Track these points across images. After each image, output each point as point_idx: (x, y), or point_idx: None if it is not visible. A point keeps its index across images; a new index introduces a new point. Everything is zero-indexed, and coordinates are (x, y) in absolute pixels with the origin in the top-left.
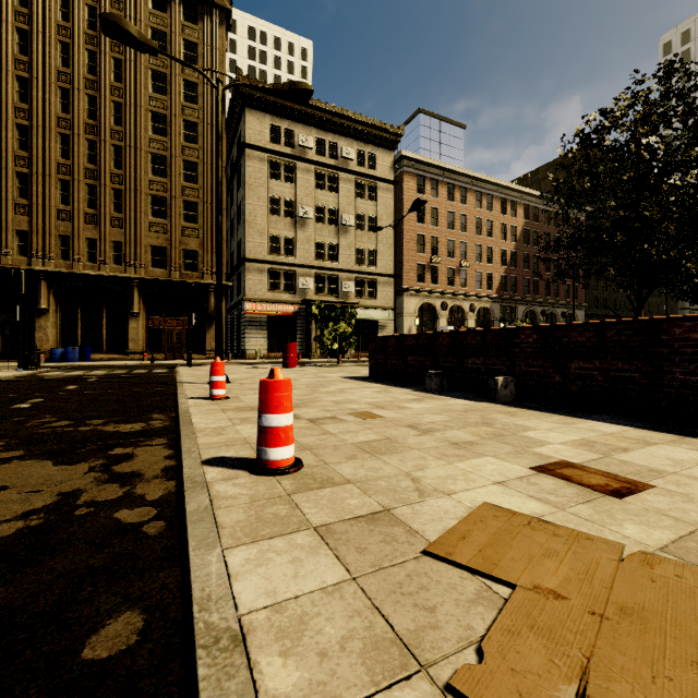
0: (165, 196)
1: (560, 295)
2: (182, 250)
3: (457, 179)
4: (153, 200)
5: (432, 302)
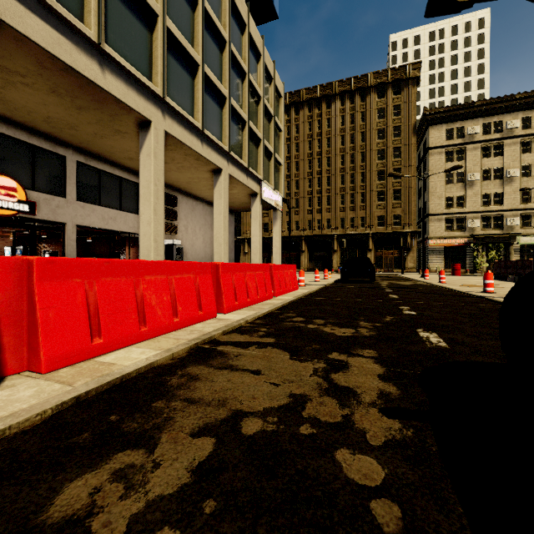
0: (383, 190)
1: None
2: (392, 215)
3: None
4: (378, 193)
5: None
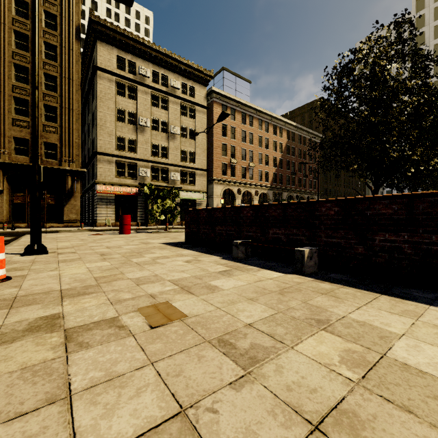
0: (27, 99)
1: (306, 186)
2: (43, 142)
3: (247, 110)
4: (16, 100)
5: (231, 188)
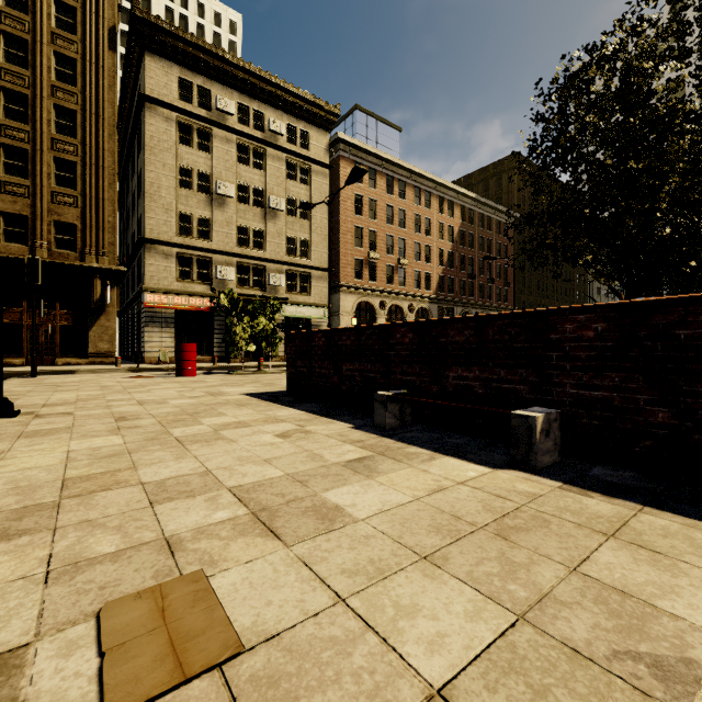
0: (25, 148)
1: (492, 297)
2: (53, 221)
3: (396, 171)
4: (6, 150)
5: (370, 301)
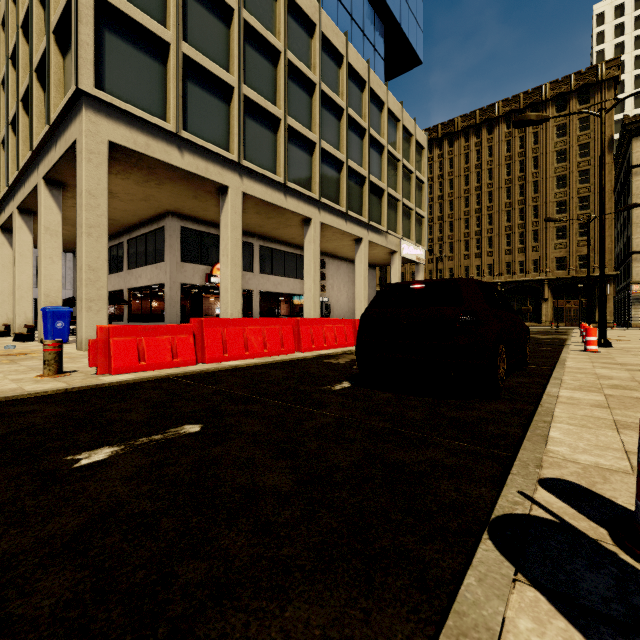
0: (564, 225)
1: None
2: (577, 256)
3: None
4: (556, 229)
5: None
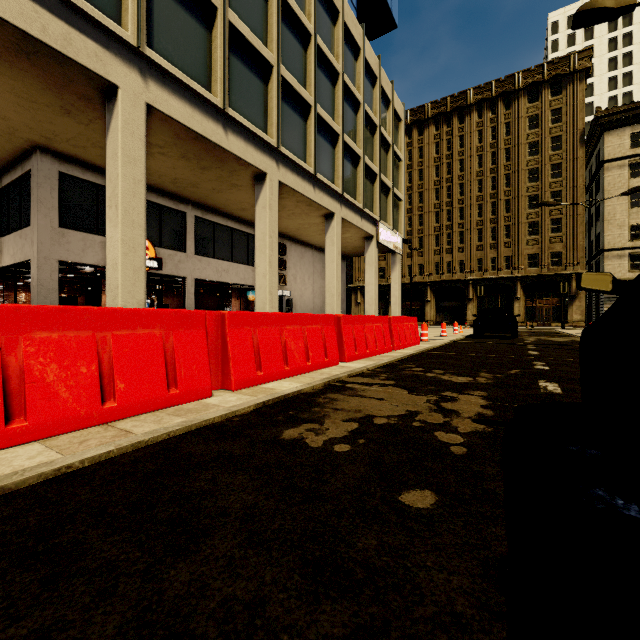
0: (537, 221)
1: None
2: (549, 253)
3: None
4: (529, 225)
5: None
